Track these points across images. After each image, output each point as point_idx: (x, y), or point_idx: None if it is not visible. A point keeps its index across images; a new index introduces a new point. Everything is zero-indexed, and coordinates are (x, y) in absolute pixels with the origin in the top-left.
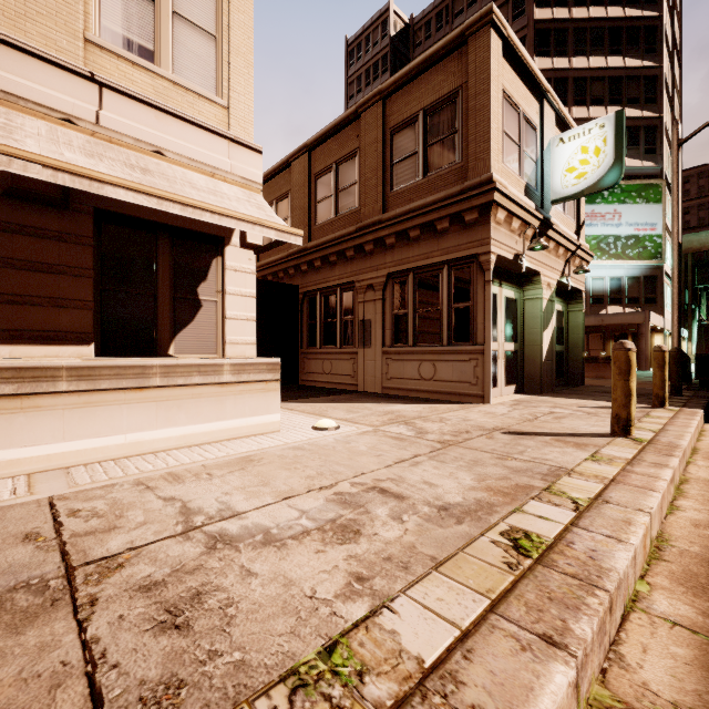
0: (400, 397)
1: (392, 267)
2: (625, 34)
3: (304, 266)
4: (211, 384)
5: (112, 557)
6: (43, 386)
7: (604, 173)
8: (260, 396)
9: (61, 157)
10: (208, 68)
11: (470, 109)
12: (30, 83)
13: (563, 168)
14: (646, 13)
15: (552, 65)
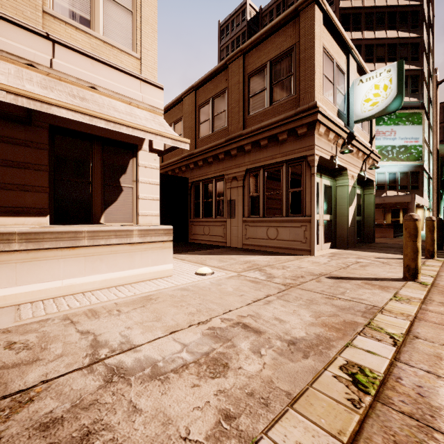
0: (254, 250)
1: (249, 165)
2: (398, 16)
3: (191, 165)
4: (124, 244)
5: (26, 391)
6: (0, 246)
7: (390, 102)
8: (159, 251)
9: (22, 88)
10: (127, 32)
11: (301, 59)
12: (4, 39)
13: (362, 99)
14: (412, 3)
15: (351, 37)
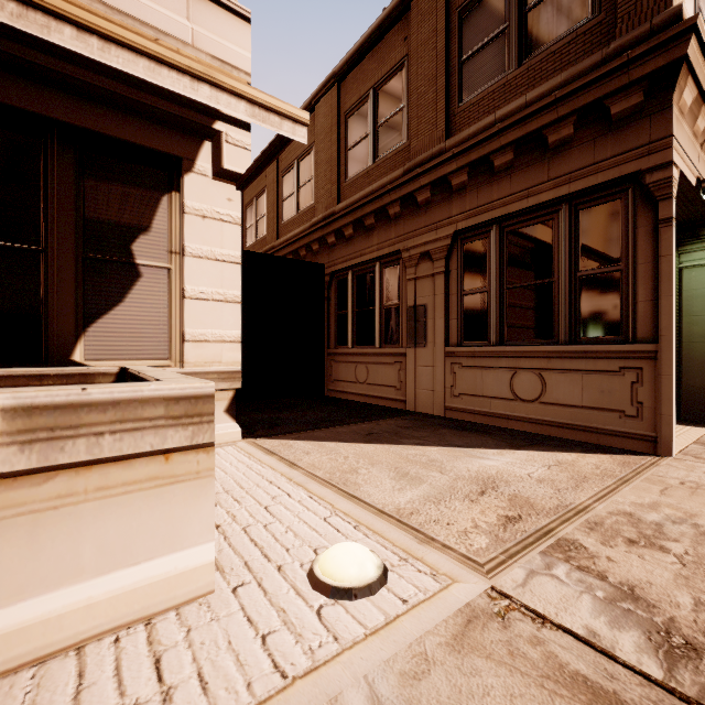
0: (479, 427)
1: (462, 221)
2: None
3: (330, 237)
4: None
5: None
6: None
7: None
8: (143, 499)
9: None
10: None
11: None
12: None
13: None
14: None
15: None
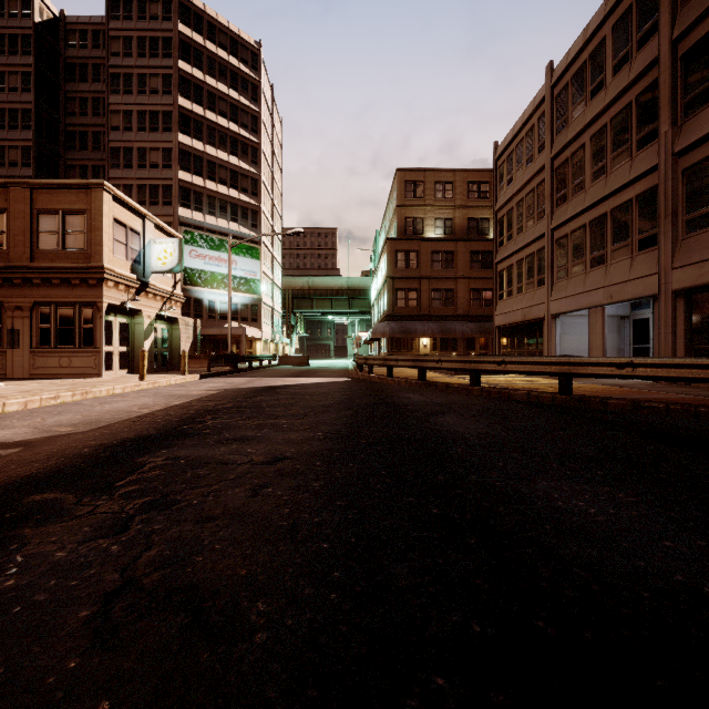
0: (45, 378)
1: (39, 298)
2: (240, 145)
3: None
4: None
5: None
6: None
7: (175, 266)
8: None
9: None
10: None
11: (92, 226)
12: None
13: (156, 257)
14: (252, 138)
15: (192, 144)
